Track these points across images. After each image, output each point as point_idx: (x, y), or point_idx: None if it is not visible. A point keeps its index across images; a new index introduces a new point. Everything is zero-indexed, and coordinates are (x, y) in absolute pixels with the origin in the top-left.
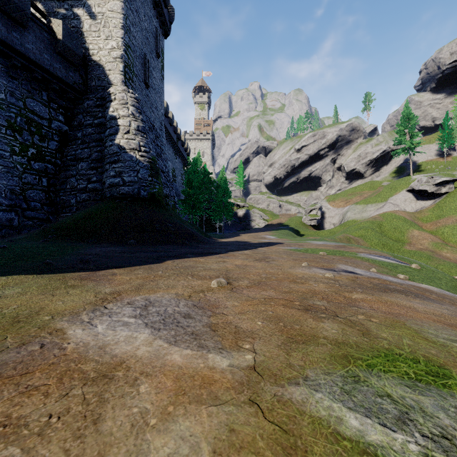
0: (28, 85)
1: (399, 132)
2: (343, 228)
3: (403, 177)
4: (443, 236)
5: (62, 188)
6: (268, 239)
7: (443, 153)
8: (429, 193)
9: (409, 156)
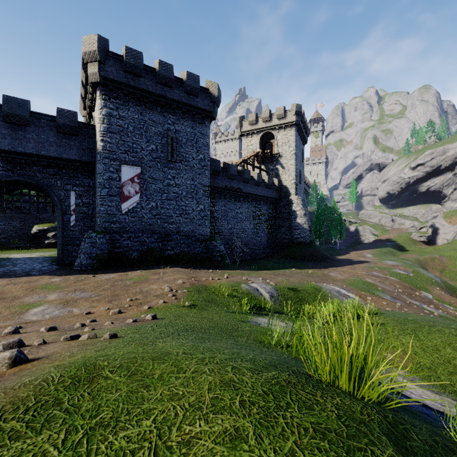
0: (269, 205)
1: None
2: (448, 246)
3: None
4: None
5: (276, 237)
6: (365, 258)
7: None
8: None
9: None
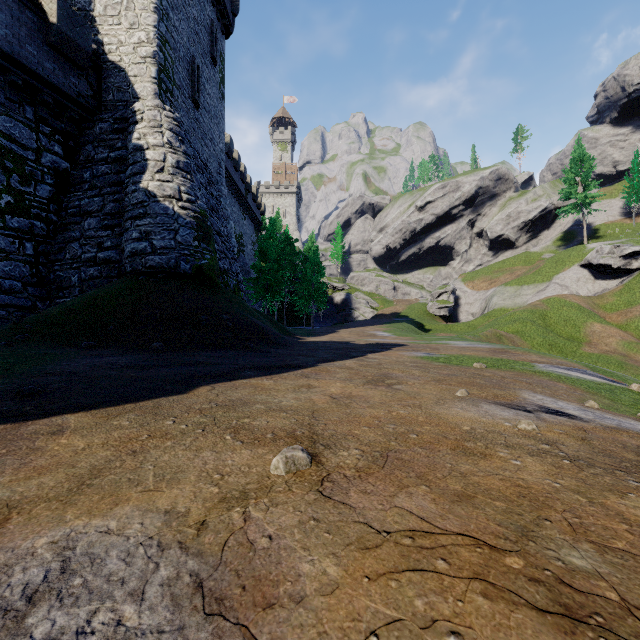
0: (1, 94)
1: (567, 181)
2: (487, 320)
3: (572, 246)
4: (638, 332)
5: (58, 259)
6: (380, 338)
7: (630, 211)
8: (614, 268)
9: (582, 215)
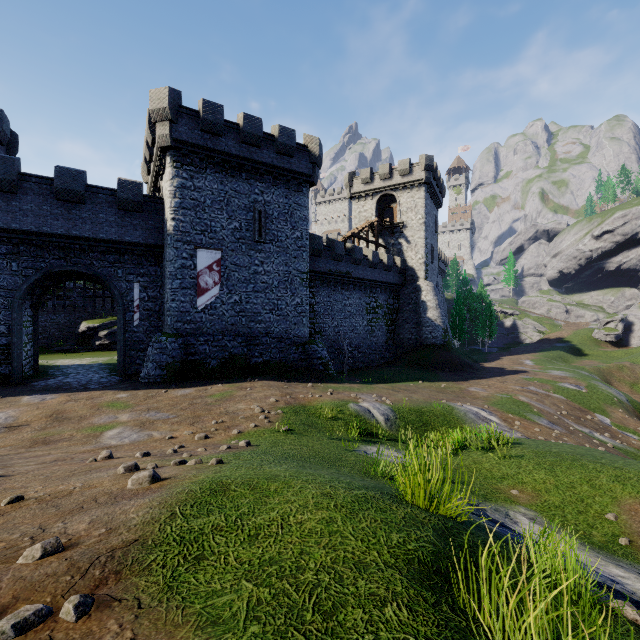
0: (388, 293)
1: None
2: None
3: None
4: None
5: (398, 337)
6: (522, 366)
7: None
8: None
9: None
